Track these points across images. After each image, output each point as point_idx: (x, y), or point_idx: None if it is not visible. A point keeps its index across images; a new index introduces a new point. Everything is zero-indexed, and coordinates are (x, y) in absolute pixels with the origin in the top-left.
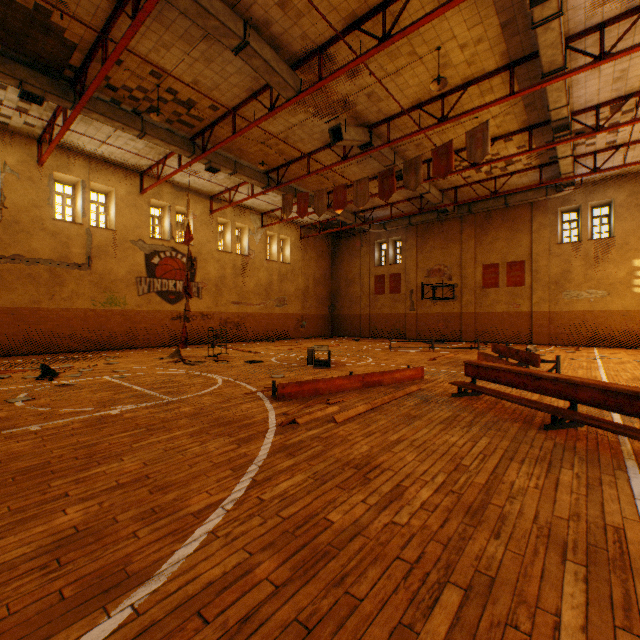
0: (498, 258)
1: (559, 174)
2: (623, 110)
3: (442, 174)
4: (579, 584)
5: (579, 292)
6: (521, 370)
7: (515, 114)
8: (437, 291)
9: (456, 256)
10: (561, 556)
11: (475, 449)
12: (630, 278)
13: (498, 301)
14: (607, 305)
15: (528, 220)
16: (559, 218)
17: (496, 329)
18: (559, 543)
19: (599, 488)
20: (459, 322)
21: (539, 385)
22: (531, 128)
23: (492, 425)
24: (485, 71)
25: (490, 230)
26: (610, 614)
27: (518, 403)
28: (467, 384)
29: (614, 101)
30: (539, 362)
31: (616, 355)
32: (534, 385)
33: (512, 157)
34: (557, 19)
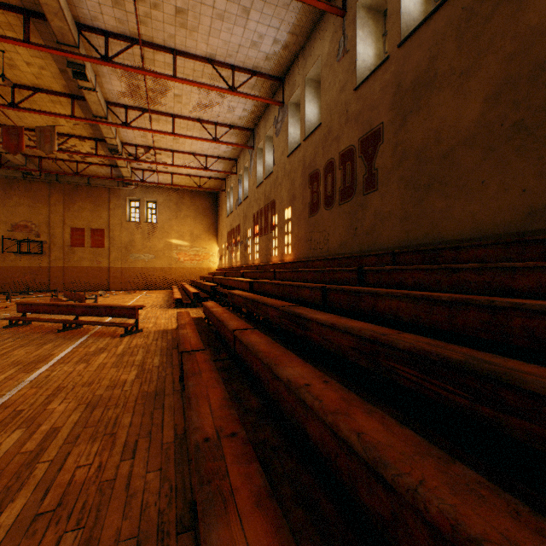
0: (85, 224)
1: (123, 176)
2: (152, 153)
3: (14, 151)
4: (17, 369)
5: (140, 255)
6: (53, 303)
7: (85, 126)
8: (25, 246)
9: (46, 216)
10: (16, 366)
11: (0, 348)
12: (166, 248)
13: (85, 258)
14: (155, 264)
15: (108, 200)
16: (129, 204)
17: (83, 280)
18: (20, 363)
19: (61, 346)
20: (49, 275)
21: (61, 310)
22: (99, 140)
23: (24, 336)
24: (53, 89)
25: (78, 200)
26: (23, 371)
27: (46, 321)
28: (18, 317)
29: (145, 147)
30: (85, 299)
31: (152, 294)
32: (59, 310)
33: (85, 155)
34: (95, 92)
